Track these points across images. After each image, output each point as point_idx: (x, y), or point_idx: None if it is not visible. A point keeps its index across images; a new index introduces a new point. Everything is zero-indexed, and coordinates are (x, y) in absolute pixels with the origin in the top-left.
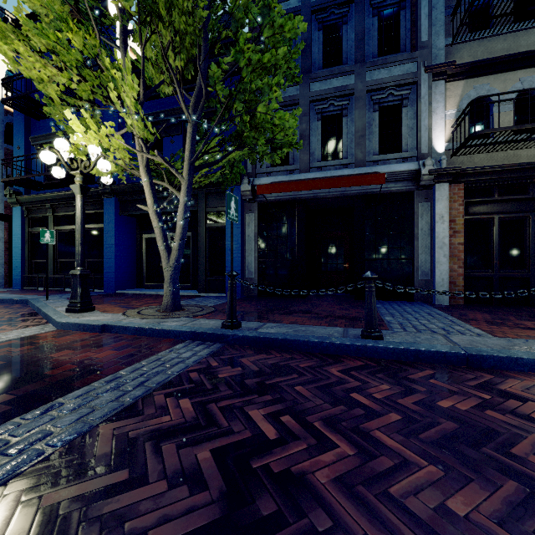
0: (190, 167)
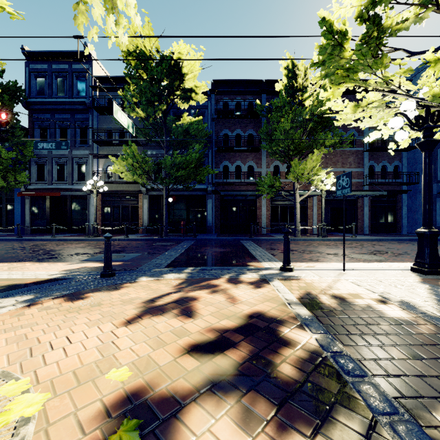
0: None
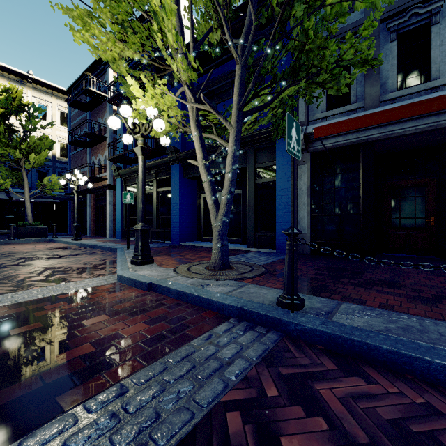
0: (238, 113)
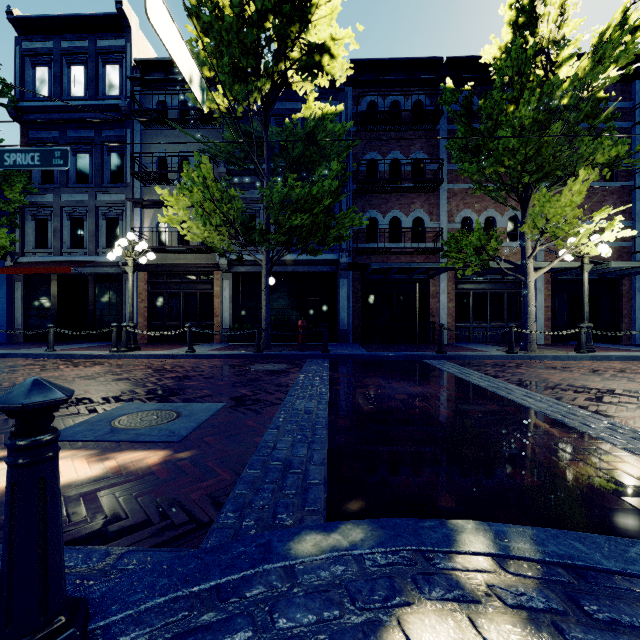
0: None
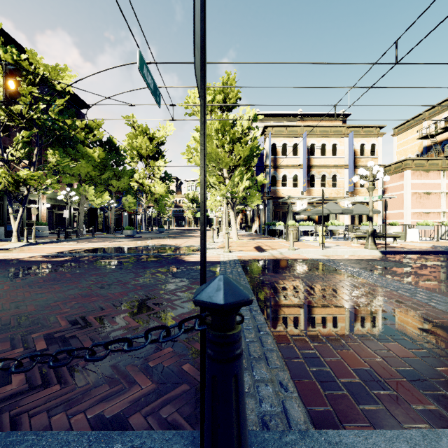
0: None
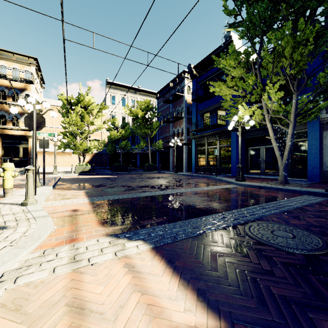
0: (294, 116)
